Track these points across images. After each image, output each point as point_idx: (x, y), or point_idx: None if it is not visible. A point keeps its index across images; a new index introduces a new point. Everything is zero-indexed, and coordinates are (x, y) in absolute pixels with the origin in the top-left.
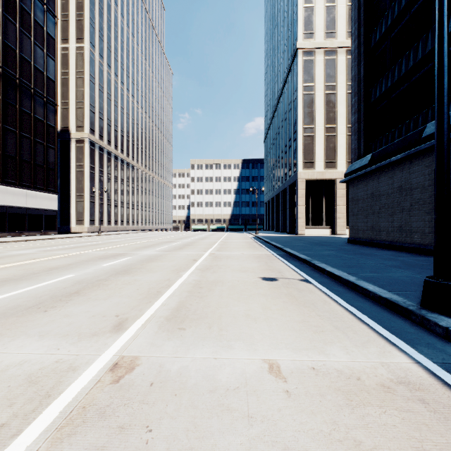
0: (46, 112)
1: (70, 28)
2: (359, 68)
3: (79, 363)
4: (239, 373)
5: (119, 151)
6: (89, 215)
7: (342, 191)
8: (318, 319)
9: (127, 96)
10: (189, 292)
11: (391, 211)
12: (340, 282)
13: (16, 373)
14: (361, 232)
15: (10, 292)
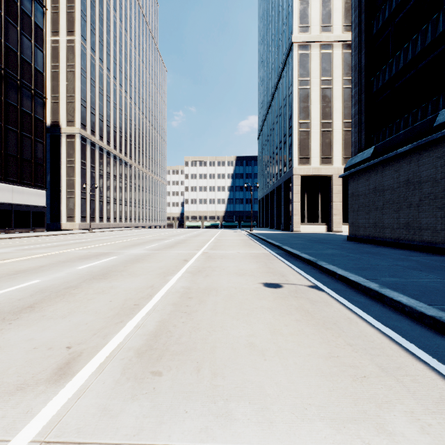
0: (33, 105)
1: (61, 20)
2: (360, 56)
3: None
4: None
5: (111, 147)
6: (80, 211)
7: (338, 187)
8: (350, 352)
9: (119, 91)
10: (175, 306)
11: (396, 206)
12: (357, 290)
13: None
14: (363, 229)
15: None
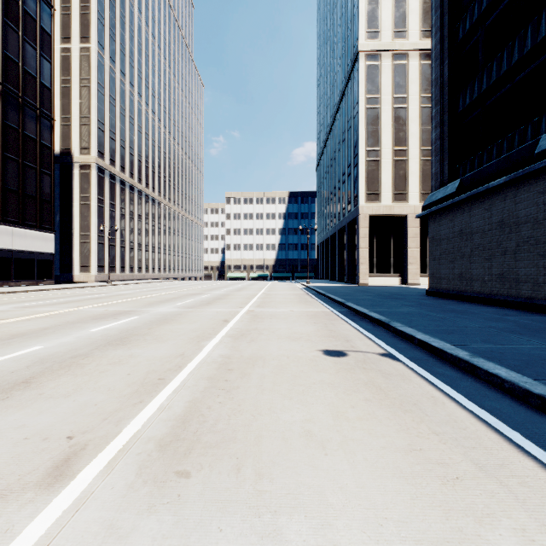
0: (39, 128)
1: (73, 24)
2: (442, 68)
3: None
4: None
5: (136, 180)
6: (97, 260)
7: (415, 230)
8: (437, 443)
9: (146, 111)
10: (211, 380)
11: (488, 253)
12: (442, 359)
13: None
14: (446, 282)
15: None
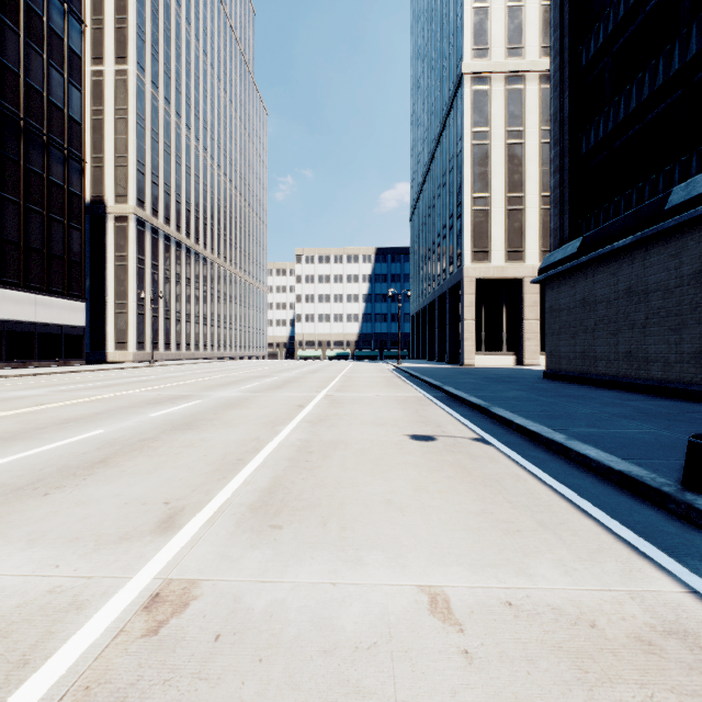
0: (67, 172)
1: (106, 41)
2: (562, 101)
3: (90, 594)
4: (377, 615)
5: (183, 234)
6: (136, 334)
7: (534, 297)
8: (508, 509)
9: (195, 148)
10: (291, 461)
11: (614, 327)
12: (538, 444)
13: None
14: (566, 362)
15: None
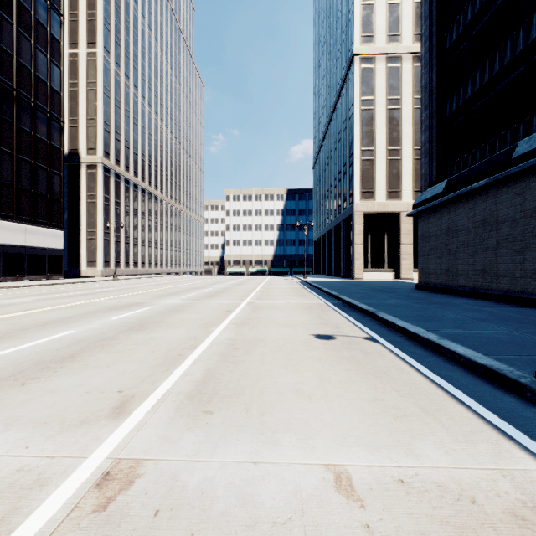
0: (49, 130)
1: (80, 30)
2: (431, 75)
3: (52, 472)
4: (292, 491)
5: (139, 178)
6: (103, 255)
7: (408, 226)
8: (396, 396)
9: (149, 112)
10: (221, 356)
11: (472, 250)
12: (416, 342)
13: None
14: (434, 276)
15: None
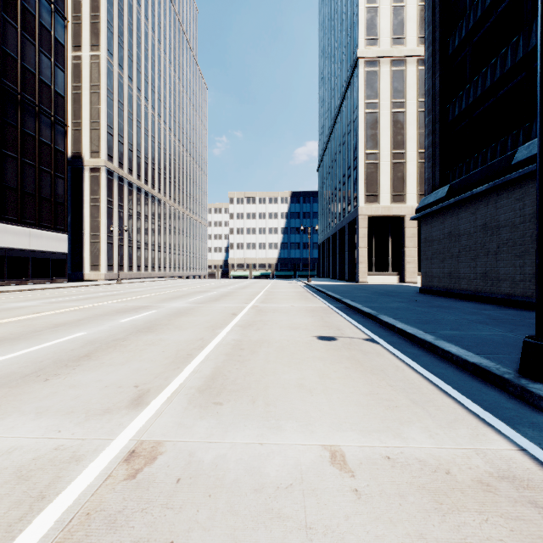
0: (53, 134)
1: (83, 33)
2: (434, 80)
3: (85, 450)
4: (293, 465)
5: (142, 181)
6: (106, 259)
7: (413, 230)
8: (390, 390)
9: (152, 115)
10: (228, 355)
11: (473, 254)
12: (414, 343)
13: (2, 464)
14: (437, 280)
15: (4, 356)
